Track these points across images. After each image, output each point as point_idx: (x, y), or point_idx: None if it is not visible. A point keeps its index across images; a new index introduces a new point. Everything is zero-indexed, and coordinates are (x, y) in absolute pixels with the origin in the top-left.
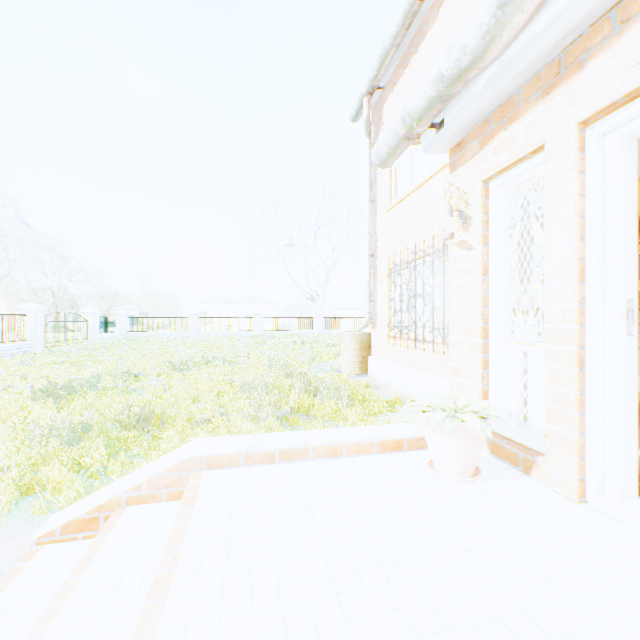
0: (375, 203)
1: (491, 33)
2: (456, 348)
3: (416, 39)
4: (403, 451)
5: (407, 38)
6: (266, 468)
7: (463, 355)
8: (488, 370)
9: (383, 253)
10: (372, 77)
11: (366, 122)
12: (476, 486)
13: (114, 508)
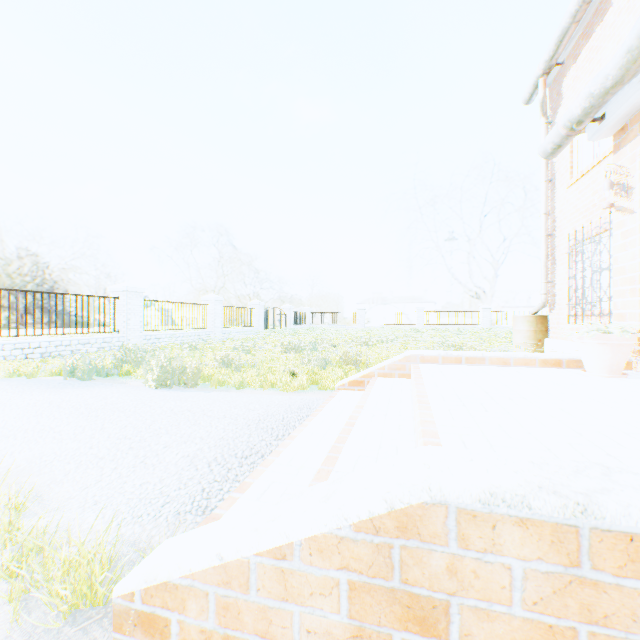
0: (552, 182)
1: (624, 67)
2: (619, 297)
3: (601, 6)
4: (562, 368)
5: (590, 9)
6: (456, 365)
7: (625, 301)
8: None
9: (562, 232)
10: (547, 58)
11: (541, 103)
12: (618, 379)
13: (371, 377)
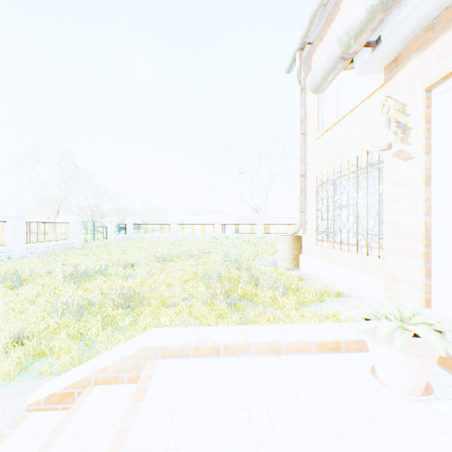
0: (305, 135)
1: None
2: (392, 254)
3: None
4: (341, 352)
5: None
6: (211, 361)
7: (400, 261)
8: (429, 277)
9: (312, 173)
10: (303, 35)
11: (298, 72)
12: (431, 408)
13: (85, 386)
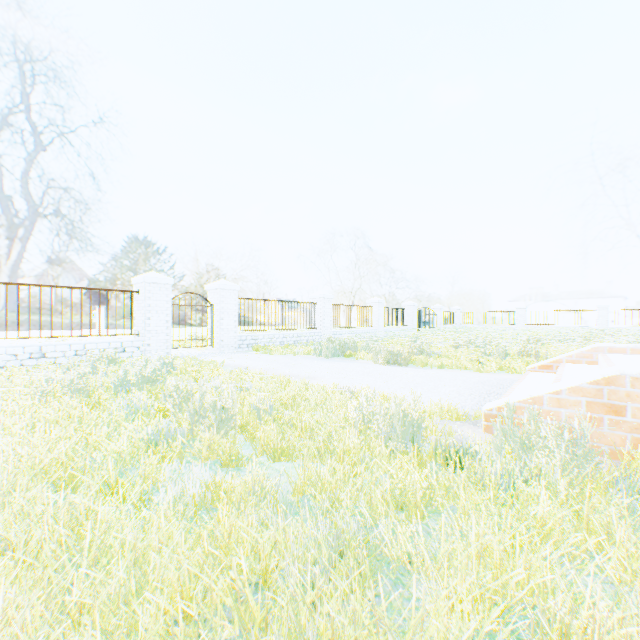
0: None
1: None
2: None
3: None
4: None
5: None
6: None
7: None
8: None
9: None
10: None
11: None
12: None
13: (559, 363)
